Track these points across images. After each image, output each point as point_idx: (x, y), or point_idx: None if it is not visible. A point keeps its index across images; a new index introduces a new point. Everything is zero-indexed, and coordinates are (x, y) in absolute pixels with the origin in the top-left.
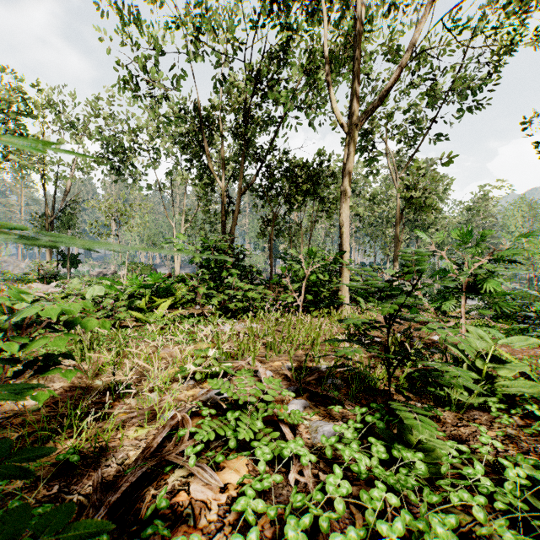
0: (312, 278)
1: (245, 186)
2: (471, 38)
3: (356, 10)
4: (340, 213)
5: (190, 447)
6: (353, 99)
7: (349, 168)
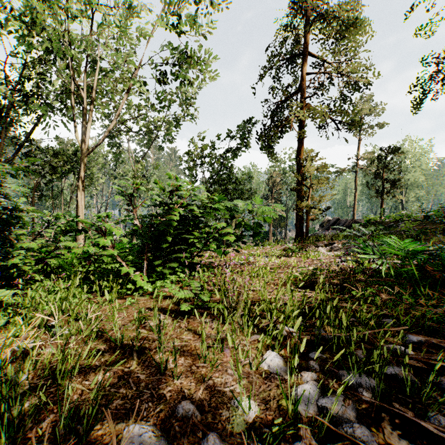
0: (58, 229)
1: (7, 160)
2: (136, 131)
3: (83, 102)
4: (76, 196)
5: (3, 263)
6: (83, 143)
7: (81, 175)
